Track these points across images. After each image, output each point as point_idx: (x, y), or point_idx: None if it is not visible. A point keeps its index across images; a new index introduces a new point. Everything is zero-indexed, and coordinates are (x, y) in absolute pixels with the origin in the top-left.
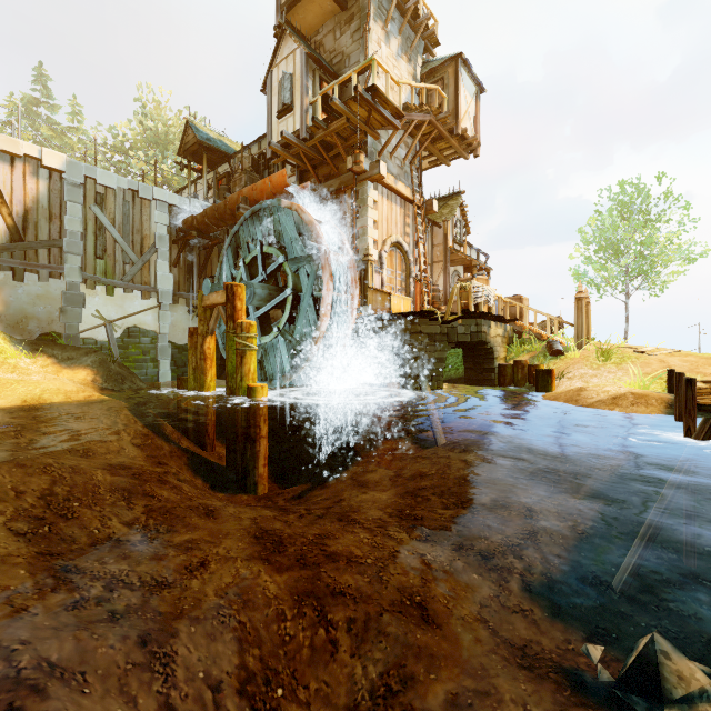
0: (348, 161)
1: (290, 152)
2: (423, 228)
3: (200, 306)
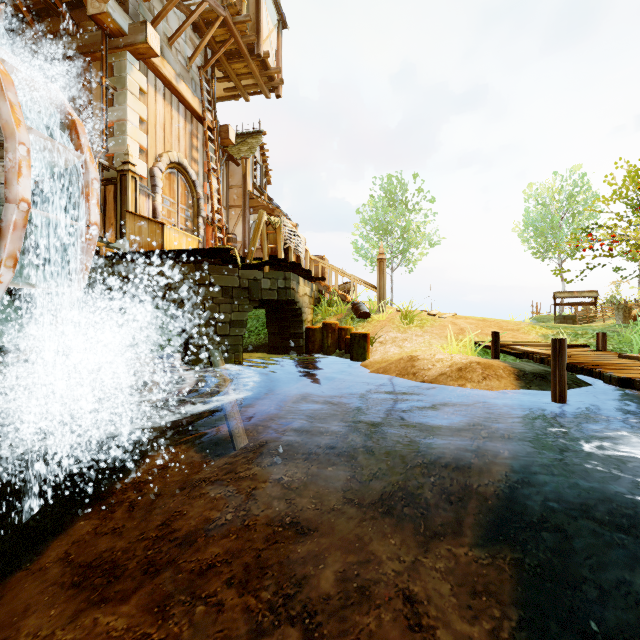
0: (89, 2)
1: None
2: (217, 157)
3: None
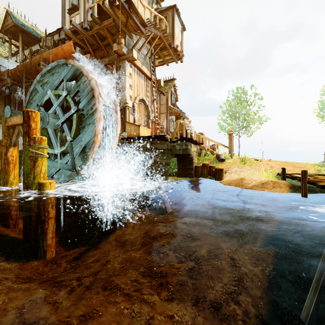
0: (114, 46)
1: (77, 37)
2: (156, 94)
3: (4, 125)
